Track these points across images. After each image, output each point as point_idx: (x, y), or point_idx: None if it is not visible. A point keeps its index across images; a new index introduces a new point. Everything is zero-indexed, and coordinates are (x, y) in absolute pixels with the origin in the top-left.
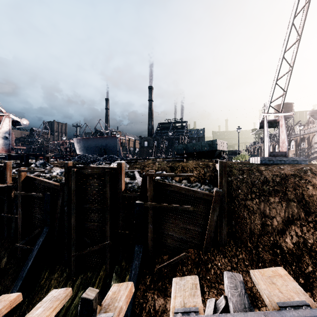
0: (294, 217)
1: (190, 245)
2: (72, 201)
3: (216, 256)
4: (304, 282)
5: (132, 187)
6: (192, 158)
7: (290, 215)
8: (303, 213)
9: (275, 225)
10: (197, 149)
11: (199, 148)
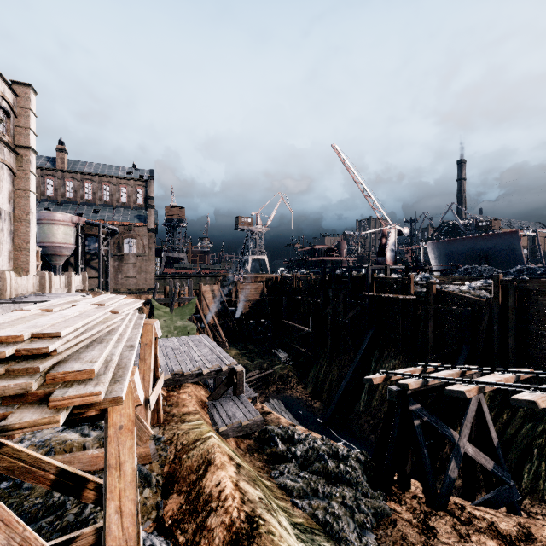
0: None
1: None
2: (508, 320)
3: None
4: None
5: None
6: None
7: None
8: None
9: None
10: None
11: None
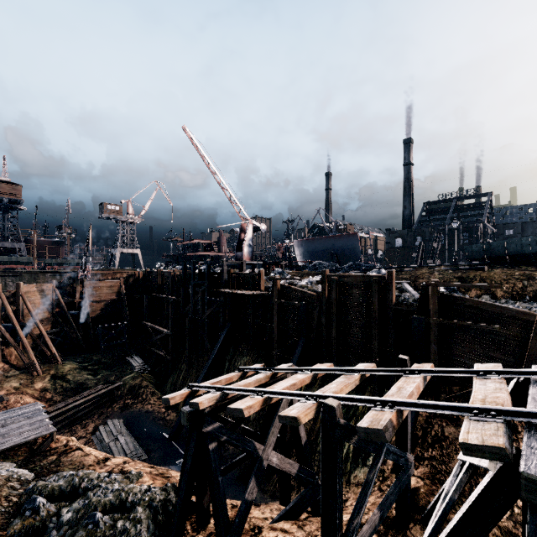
0: None
1: None
2: (332, 312)
3: None
4: None
5: (405, 300)
6: (502, 265)
7: None
8: None
9: None
10: (513, 251)
11: (516, 248)
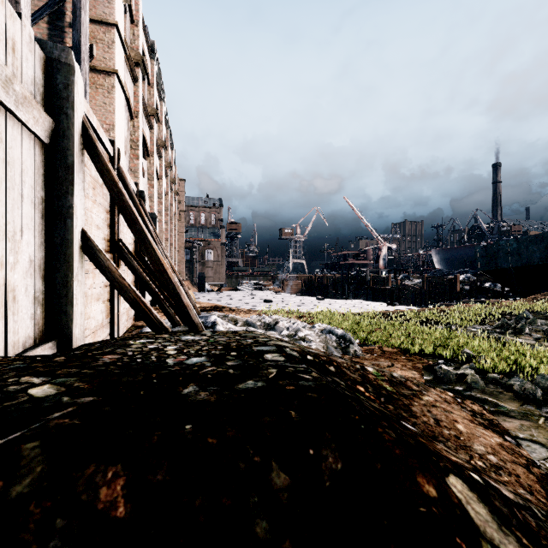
0: None
1: None
2: (426, 297)
3: None
4: None
5: (465, 290)
6: None
7: None
8: None
9: None
10: None
11: None
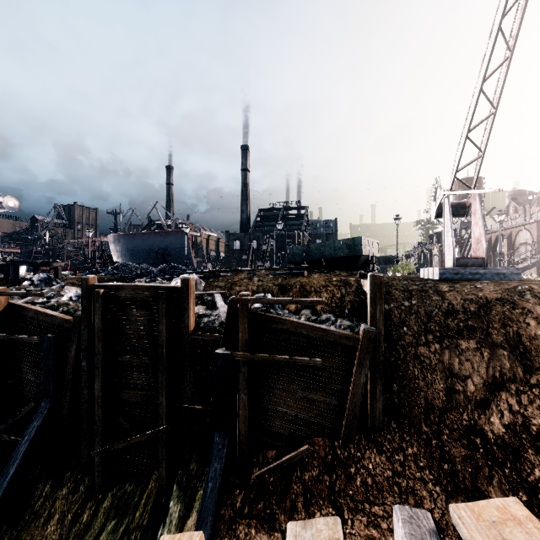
0: (506, 377)
1: (317, 431)
2: (95, 351)
3: (365, 450)
4: (528, 498)
5: (209, 323)
6: (319, 269)
7: (497, 373)
8: (521, 370)
9: (471, 392)
10: (328, 254)
11: (330, 252)
